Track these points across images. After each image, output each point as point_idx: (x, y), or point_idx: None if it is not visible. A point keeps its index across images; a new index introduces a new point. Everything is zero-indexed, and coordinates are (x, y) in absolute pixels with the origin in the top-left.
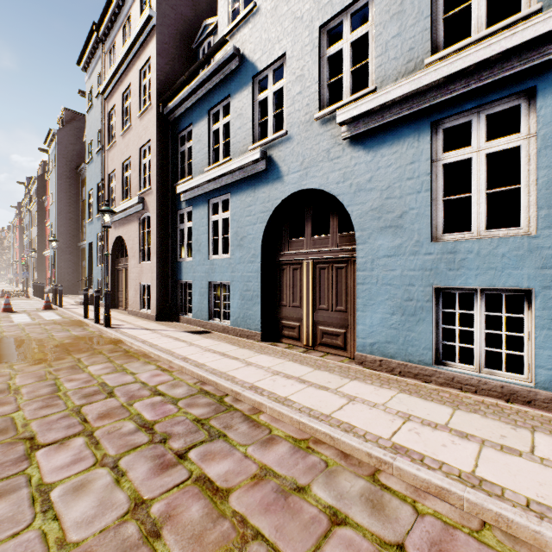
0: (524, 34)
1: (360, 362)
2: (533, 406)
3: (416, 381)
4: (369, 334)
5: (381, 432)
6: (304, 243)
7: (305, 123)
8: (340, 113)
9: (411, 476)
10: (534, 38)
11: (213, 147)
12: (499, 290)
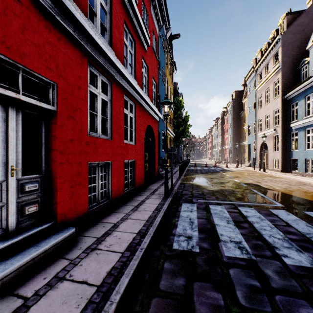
0: None
1: None
2: None
3: None
4: None
5: None
6: None
7: None
8: None
9: None
10: None
11: (307, 109)
12: None
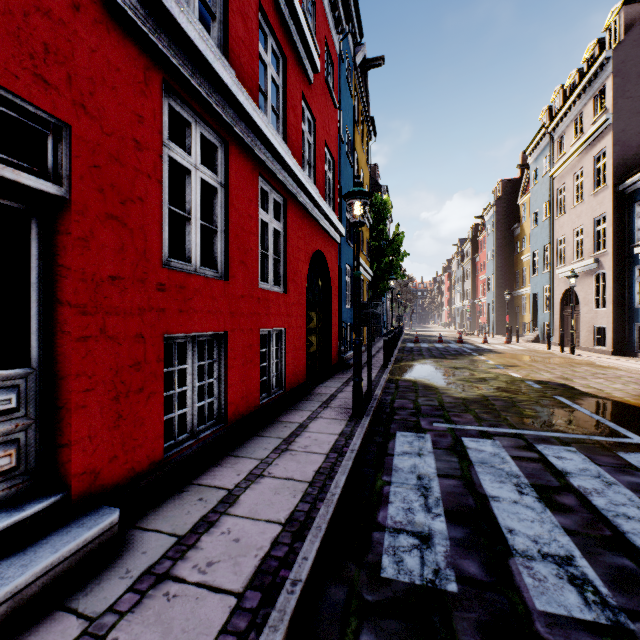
0: None
1: None
2: None
3: None
4: None
5: None
6: None
7: None
8: None
9: None
10: None
11: None
12: None
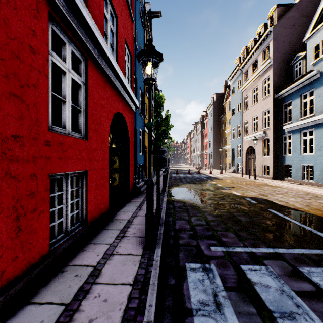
0: None
1: None
2: None
3: None
4: None
5: None
6: None
7: None
8: None
9: None
10: None
11: (303, 109)
12: None
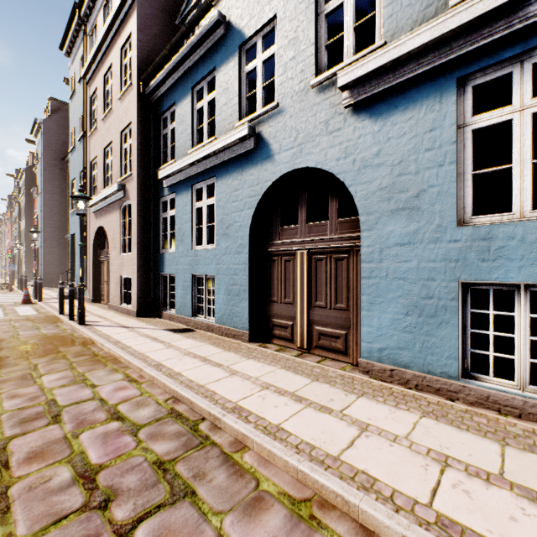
0: None
1: (366, 371)
2: None
3: (438, 398)
4: (377, 337)
5: (415, 491)
6: (297, 231)
7: (299, 92)
8: (341, 75)
9: None
10: None
11: (197, 127)
12: None
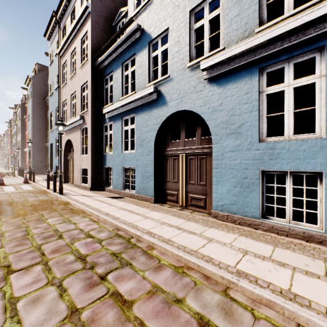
0: (318, 12)
1: (215, 216)
2: (323, 245)
3: (249, 228)
4: (220, 199)
5: (229, 262)
6: (180, 143)
7: (181, 70)
8: (202, 63)
9: (250, 292)
10: (324, 14)
11: (125, 85)
12: (302, 172)
